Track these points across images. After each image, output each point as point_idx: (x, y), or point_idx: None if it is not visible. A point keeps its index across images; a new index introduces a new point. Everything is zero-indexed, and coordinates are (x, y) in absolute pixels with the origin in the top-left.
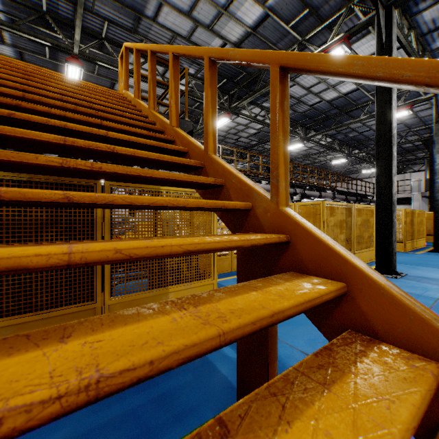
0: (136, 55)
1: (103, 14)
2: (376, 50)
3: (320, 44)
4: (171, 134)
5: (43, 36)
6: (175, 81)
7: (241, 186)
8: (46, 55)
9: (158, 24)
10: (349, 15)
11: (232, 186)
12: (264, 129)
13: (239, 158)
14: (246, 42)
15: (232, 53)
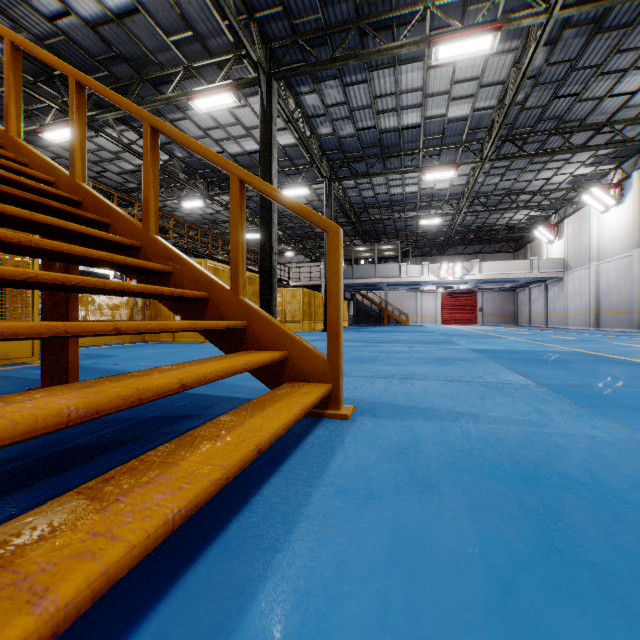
0: None
1: None
2: (260, 113)
3: (213, 80)
4: None
5: None
6: None
7: (46, 166)
8: None
9: None
10: (240, 63)
11: (38, 165)
12: None
13: None
14: (106, 30)
15: (38, 51)
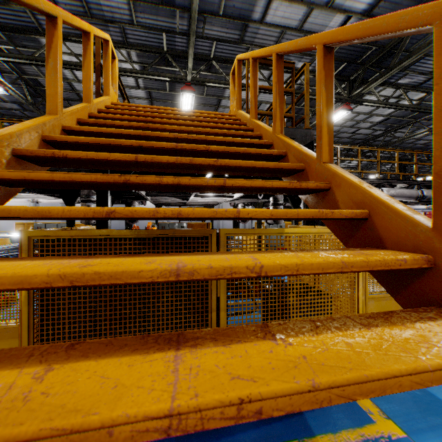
0: (252, 65)
1: (211, 34)
2: None
3: None
4: (322, 175)
5: (164, 73)
6: (328, 88)
7: None
8: (166, 89)
9: (266, 24)
10: None
11: None
12: (396, 114)
13: (355, 154)
14: (381, 6)
15: None
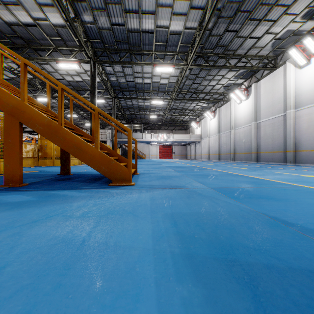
0: None
1: None
2: (90, 75)
3: (65, 54)
4: None
5: None
6: None
7: None
8: None
9: None
10: (80, 51)
11: None
12: (17, 79)
13: None
14: (16, 27)
15: None
